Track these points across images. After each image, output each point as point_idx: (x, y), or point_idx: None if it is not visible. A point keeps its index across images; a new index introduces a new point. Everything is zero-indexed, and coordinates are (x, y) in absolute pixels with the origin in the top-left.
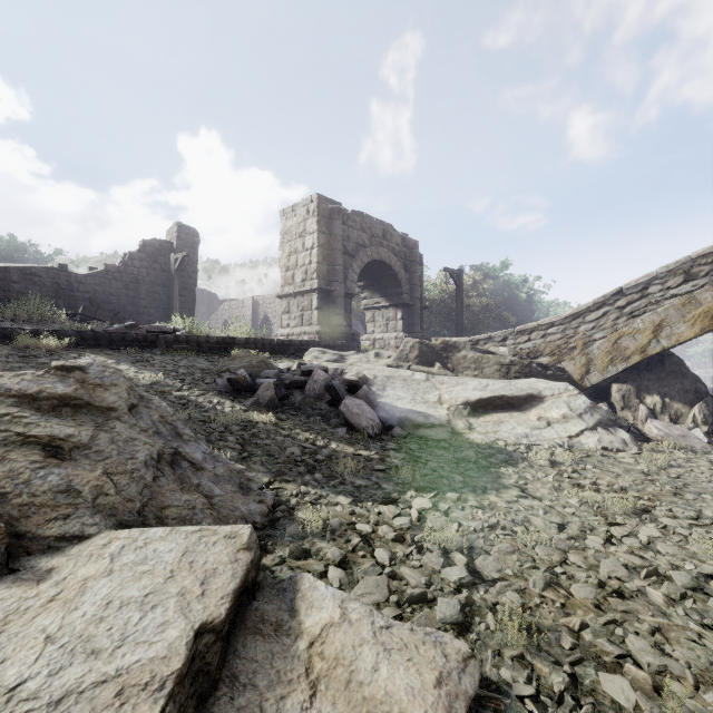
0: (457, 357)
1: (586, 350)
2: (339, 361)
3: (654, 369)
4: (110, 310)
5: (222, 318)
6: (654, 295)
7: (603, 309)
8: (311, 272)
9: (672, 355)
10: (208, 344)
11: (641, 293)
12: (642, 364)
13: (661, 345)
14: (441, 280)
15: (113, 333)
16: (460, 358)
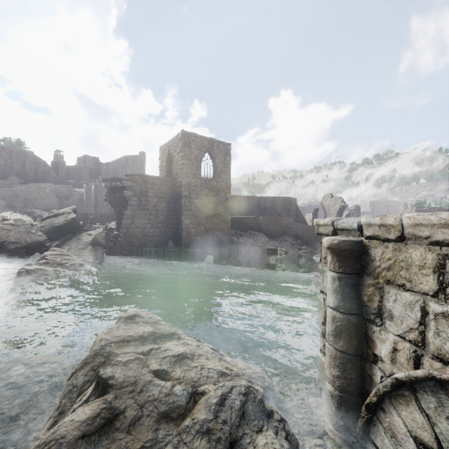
0: None
1: None
2: None
3: None
4: None
5: None
6: None
7: None
8: None
9: None
10: None
11: None
12: None
13: None
14: None
15: None
16: None
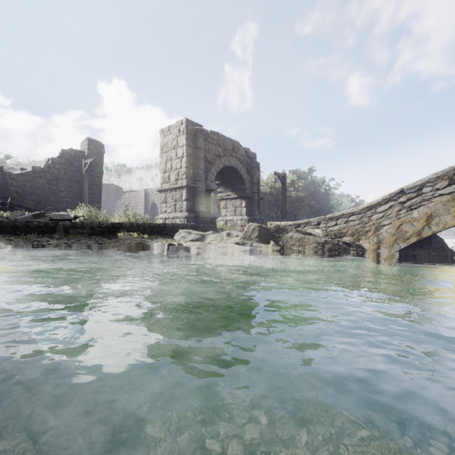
0: (286, 237)
1: (377, 232)
2: (200, 239)
3: (424, 246)
4: (34, 200)
5: (124, 203)
6: (426, 194)
7: (389, 203)
8: (181, 174)
9: (436, 236)
10: (100, 228)
11: (417, 192)
12: (415, 243)
13: (432, 230)
14: (271, 179)
15: (17, 222)
16: (288, 237)
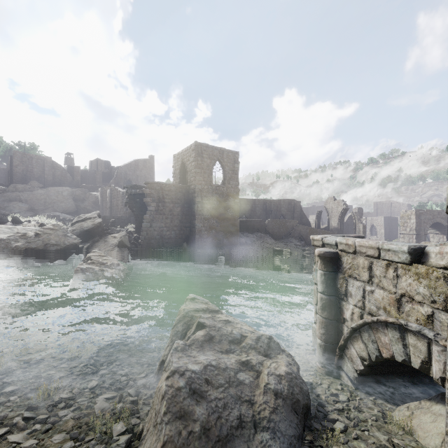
0: None
1: None
2: None
3: None
4: None
5: None
6: None
7: None
8: (413, 229)
9: None
10: None
11: None
12: None
13: None
14: None
15: None
16: None
